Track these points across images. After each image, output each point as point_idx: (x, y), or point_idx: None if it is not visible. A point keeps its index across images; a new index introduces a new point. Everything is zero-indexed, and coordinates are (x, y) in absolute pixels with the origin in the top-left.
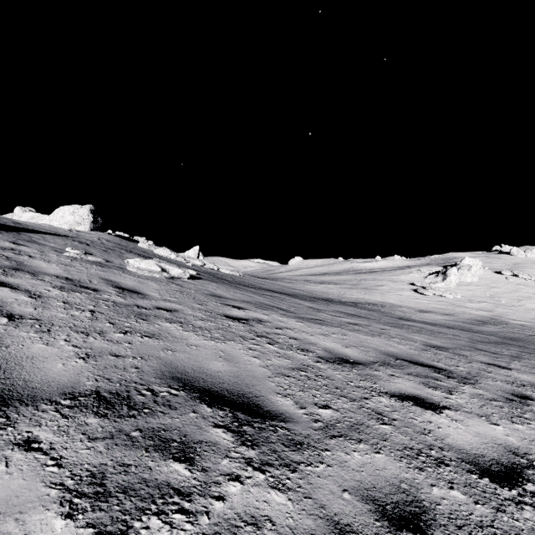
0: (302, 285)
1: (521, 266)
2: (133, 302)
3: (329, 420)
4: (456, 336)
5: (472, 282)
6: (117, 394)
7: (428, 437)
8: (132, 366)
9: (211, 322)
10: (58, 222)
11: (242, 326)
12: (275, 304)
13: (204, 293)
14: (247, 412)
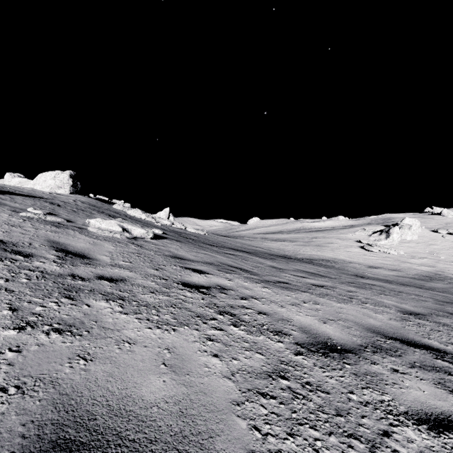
0: (260, 242)
1: (452, 225)
2: (70, 270)
3: None
4: (419, 296)
5: (412, 240)
6: None
7: None
8: None
9: (164, 294)
10: (40, 186)
11: (202, 298)
12: (238, 265)
13: (164, 255)
14: None
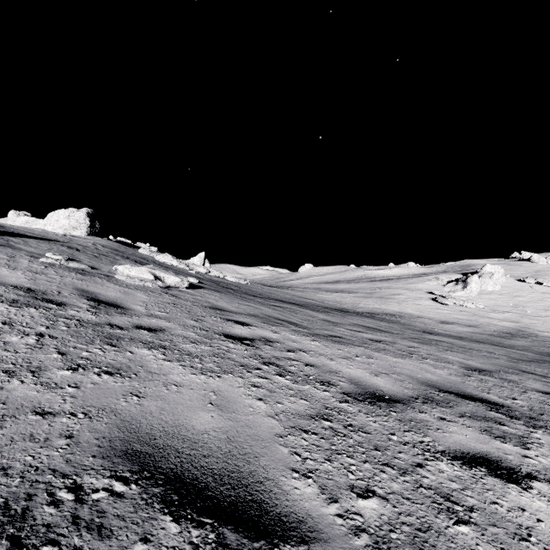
0: (313, 294)
1: (543, 273)
2: (106, 319)
3: (378, 525)
4: (492, 353)
5: (494, 291)
6: (4, 507)
7: (532, 546)
8: (62, 433)
9: (206, 345)
10: (52, 227)
11: (245, 349)
12: (285, 317)
13: (203, 306)
14: (243, 525)
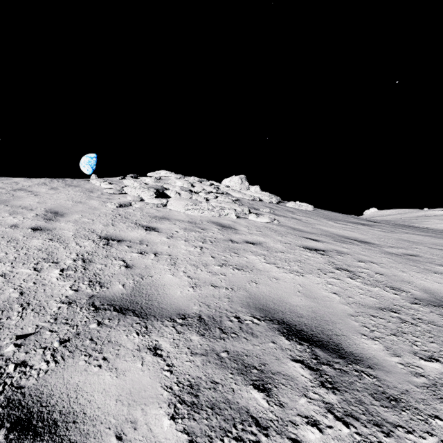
0: None
1: None
2: None
3: None
4: None
5: None
6: None
7: None
8: None
9: None
10: None
11: None
12: None
13: None
14: None
